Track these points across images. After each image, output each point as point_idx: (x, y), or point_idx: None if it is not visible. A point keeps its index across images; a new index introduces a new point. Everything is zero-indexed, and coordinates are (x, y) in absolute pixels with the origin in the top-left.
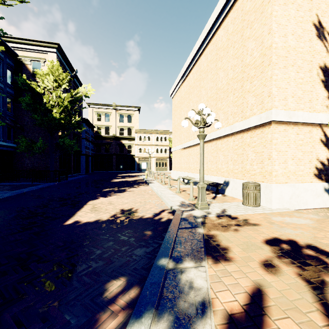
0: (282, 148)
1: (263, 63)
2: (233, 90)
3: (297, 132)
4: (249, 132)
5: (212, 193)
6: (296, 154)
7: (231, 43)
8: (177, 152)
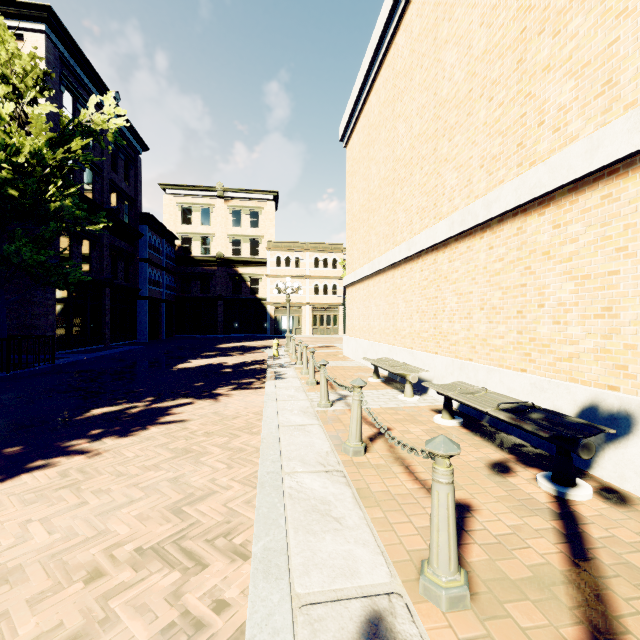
0: None
1: None
2: None
3: None
4: None
5: (516, 454)
6: None
7: None
8: (357, 286)
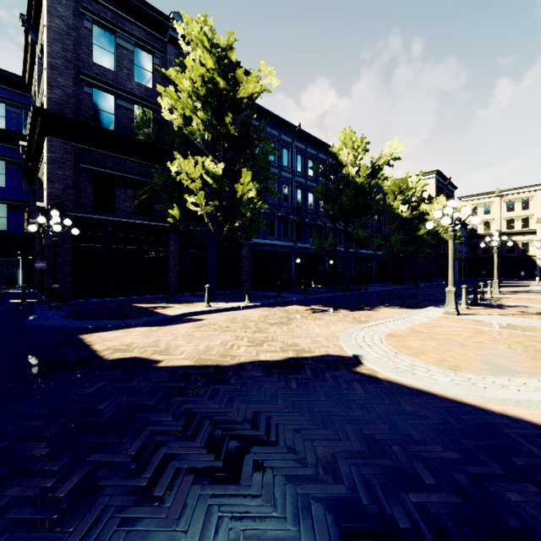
0: None
1: None
2: None
3: None
4: None
5: None
6: None
7: None
8: None
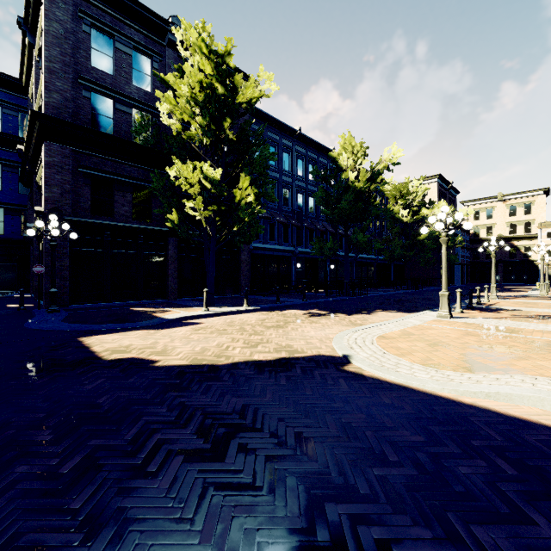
0: None
1: None
2: None
3: None
4: None
5: None
6: None
7: None
8: None
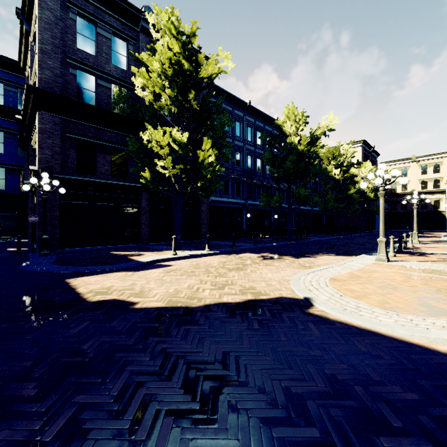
0: None
1: None
2: None
3: None
4: None
5: None
6: None
7: None
8: None
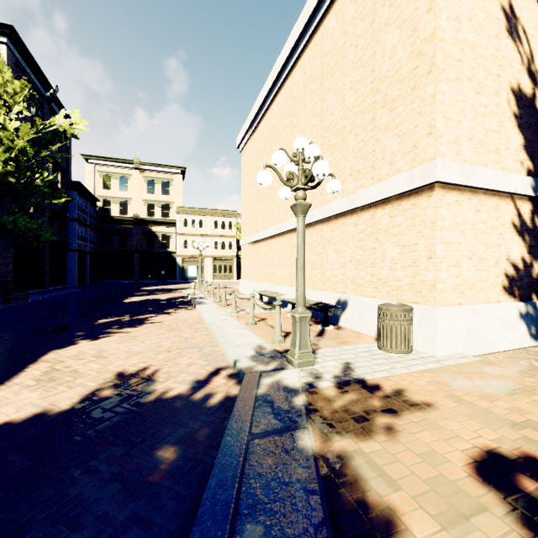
0: (453, 238)
1: (418, 70)
2: (355, 128)
3: (477, 207)
4: (387, 207)
5: (315, 322)
6: (475, 249)
7: (351, 39)
8: (249, 247)
